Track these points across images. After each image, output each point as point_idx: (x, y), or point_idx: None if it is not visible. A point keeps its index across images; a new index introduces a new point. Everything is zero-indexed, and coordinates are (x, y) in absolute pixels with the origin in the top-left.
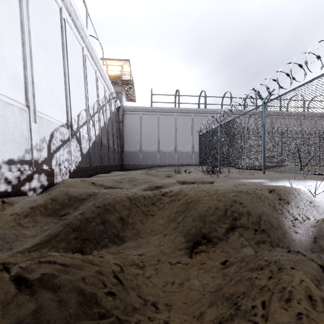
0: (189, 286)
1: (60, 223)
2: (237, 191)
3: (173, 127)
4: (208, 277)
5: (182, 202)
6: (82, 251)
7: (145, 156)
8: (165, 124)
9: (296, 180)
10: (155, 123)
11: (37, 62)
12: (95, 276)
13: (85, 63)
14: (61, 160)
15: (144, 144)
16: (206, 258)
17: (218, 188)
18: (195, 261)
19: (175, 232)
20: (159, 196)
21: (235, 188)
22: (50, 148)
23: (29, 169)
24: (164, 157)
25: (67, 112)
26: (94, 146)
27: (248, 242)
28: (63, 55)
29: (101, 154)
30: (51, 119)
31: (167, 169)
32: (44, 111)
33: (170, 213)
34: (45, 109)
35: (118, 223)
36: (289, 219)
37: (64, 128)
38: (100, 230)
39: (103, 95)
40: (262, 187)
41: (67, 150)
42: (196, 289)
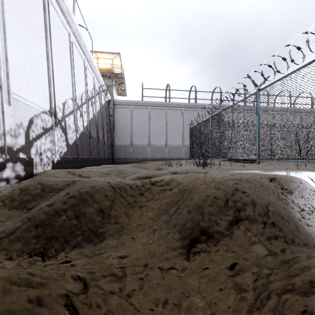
0: (189, 308)
1: (20, 217)
2: (236, 179)
3: (164, 121)
4: (215, 290)
5: (175, 192)
6: (43, 255)
7: (135, 150)
8: (156, 118)
9: (290, 171)
10: (145, 117)
11: (13, 39)
12: (23, 313)
13: (72, 50)
14: (42, 149)
15: (135, 138)
16: (208, 261)
17: (215, 176)
18: (194, 265)
19: (167, 226)
20: (148, 185)
21: (232, 176)
22: (28, 135)
23: (1, 156)
24: (155, 151)
25: (50, 98)
26: (82, 137)
27: (258, 238)
28: (45, 37)
29: (90, 146)
30: (31, 103)
31: (158, 163)
32: (21, 93)
33: (161, 205)
34: (23, 92)
35: (97, 216)
36: (296, 210)
37: (46, 115)
38: (73, 226)
39: (92, 86)
40: (261, 176)
41: (49, 138)
42: (200, 314)
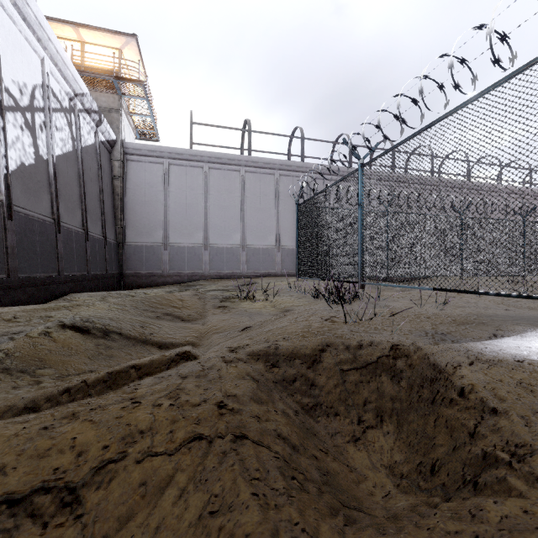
0: None
1: None
2: None
3: (239, 196)
4: None
5: None
6: None
7: (175, 256)
8: (220, 188)
9: None
10: (198, 185)
11: None
12: None
13: None
14: None
15: (174, 230)
16: None
17: None
18: None
19: None
20: None
21: None
22: None
23: None
24: (219, 258)
25: None
26: None
27: None
28: None
29: (6, 243)
30: None
31: (224, 285)
32: None
33: None
34: None
35: None
36: None
37: None
38: None
39: (36, 80)
40: None
41: None
42: None
